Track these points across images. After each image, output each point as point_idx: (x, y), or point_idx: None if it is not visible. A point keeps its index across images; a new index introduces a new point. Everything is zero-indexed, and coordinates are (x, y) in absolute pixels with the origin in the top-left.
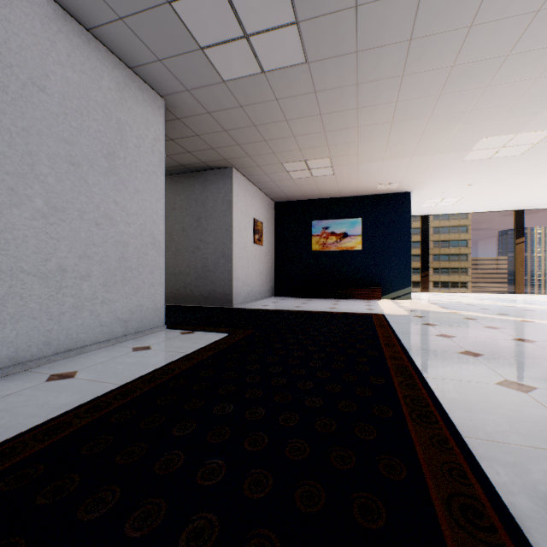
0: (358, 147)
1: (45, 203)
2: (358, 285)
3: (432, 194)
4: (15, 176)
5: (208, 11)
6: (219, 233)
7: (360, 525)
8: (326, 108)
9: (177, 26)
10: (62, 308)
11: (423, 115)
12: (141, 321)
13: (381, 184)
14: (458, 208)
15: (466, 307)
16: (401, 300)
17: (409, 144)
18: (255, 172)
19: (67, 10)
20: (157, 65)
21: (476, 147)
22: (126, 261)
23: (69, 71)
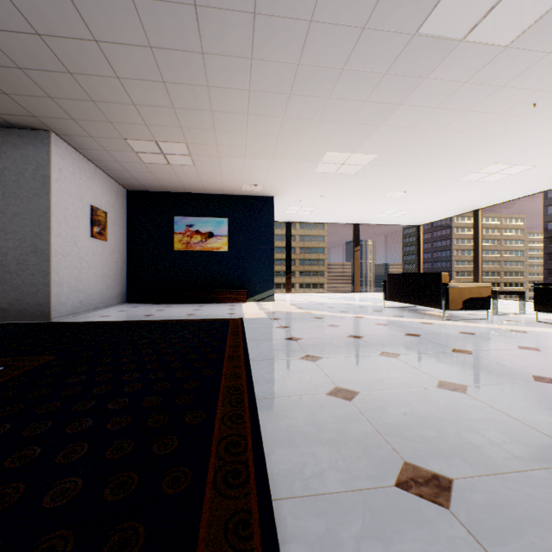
0: (216, 137)
1: None
2: (225, 288)
3: (293, 201)
4: None
5: None
6: (27, 219)
7: None
8: (170, 76)
9: None
10: None
11: (277, 115)
12: None
13: (246, 184)
14: (314, 217)
15: (317, 306)
16: (265, 302)
17: (268, 144)
18: (90, 144)
19: None
20: None
21: (324, 160)
22: None
23: None
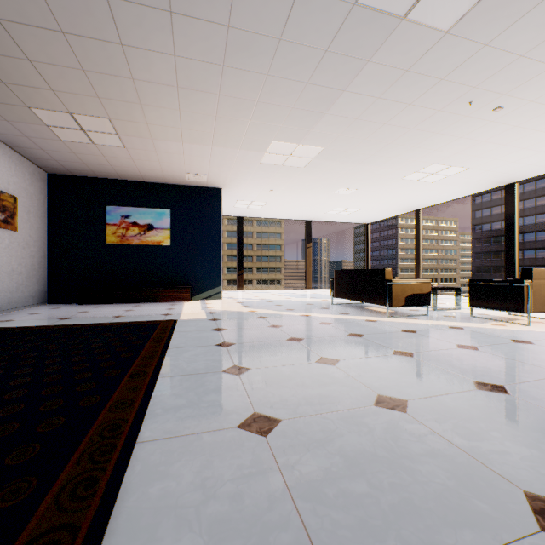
0: (145, 113)
1: None
2: (167, 286)
3: (242, 195)
4: None
5: None
6: None
7: None
8: (69, 24)
9: None
10: None
11: (212, 91)
12: None
13: (189, 173)
14: (266, 212)
15: (265, 304)
16: (212, 300)
17: (206, 127)
18: None
19: None
20: None
21: (270, 150)
22: None
23: None
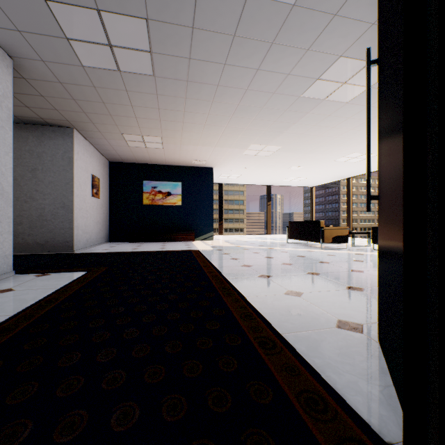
0: (182, 134)
1: None
2: (179, 231)
3: (226, 171)
4: None
5: (81, 19)
6: (58, 186)
7: (210, 329)
8: (163, 106)
9: (47, 16)
10: None
11: (223, 125)
12: None
13: (195, 160)
14: (239, 181)
15: (244, 243)
16: (207, 240)
17: (214, 139)
18: (96, 135)
19: None
20: (15, 33)
21: (249, 148)
22: None
23: None
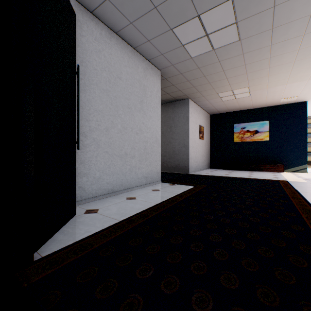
0: (268, 79)
1: (121, 126)
2: (266, 163)
3: None
4: (113, 116)
5: (189, 28)
6: (181, 134)
7: (294, 264)
8: (248, 61)
9: (173, 38)
10: (126, 170)
11: None
12: (152, 178)
13: (283, 98)
14: None
15: None
16: (299, 173)
17: (307, 72)
18: (201, 99)
19: (128, 42)
20: (160, 56)
21: None
22: (146, 149)
23: (128, 68)
